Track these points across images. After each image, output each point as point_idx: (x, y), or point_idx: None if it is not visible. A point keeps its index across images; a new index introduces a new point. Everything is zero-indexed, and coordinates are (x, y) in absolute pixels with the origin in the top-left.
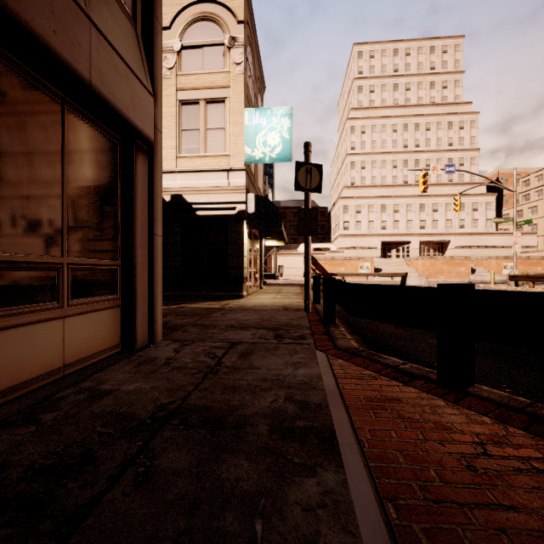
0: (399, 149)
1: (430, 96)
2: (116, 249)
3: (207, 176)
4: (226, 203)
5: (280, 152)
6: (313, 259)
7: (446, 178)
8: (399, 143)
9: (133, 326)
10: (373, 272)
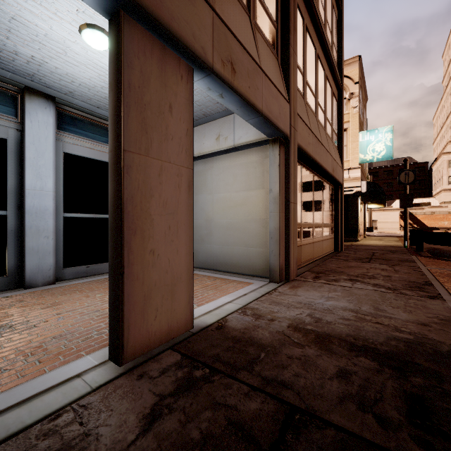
0: None
1: None
2: (333, 220)
3: None
4: (347, 188)
5: (384, 154)
6: (409, 214)
7: None
8: None
9: (338, 244)
10: None
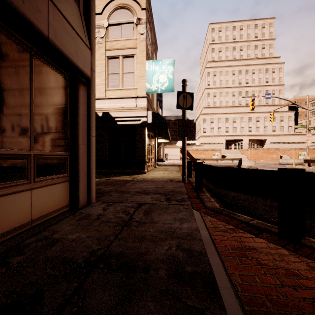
0: (236, 85)
1: (254, 53)
2: (67, 145)
3: (124, 101)
4: (135, 117)
5: (167, 86)
6: None
7: (264, 102)
8: (236, 81)
9: (77, 193)
10: (221, 157)
